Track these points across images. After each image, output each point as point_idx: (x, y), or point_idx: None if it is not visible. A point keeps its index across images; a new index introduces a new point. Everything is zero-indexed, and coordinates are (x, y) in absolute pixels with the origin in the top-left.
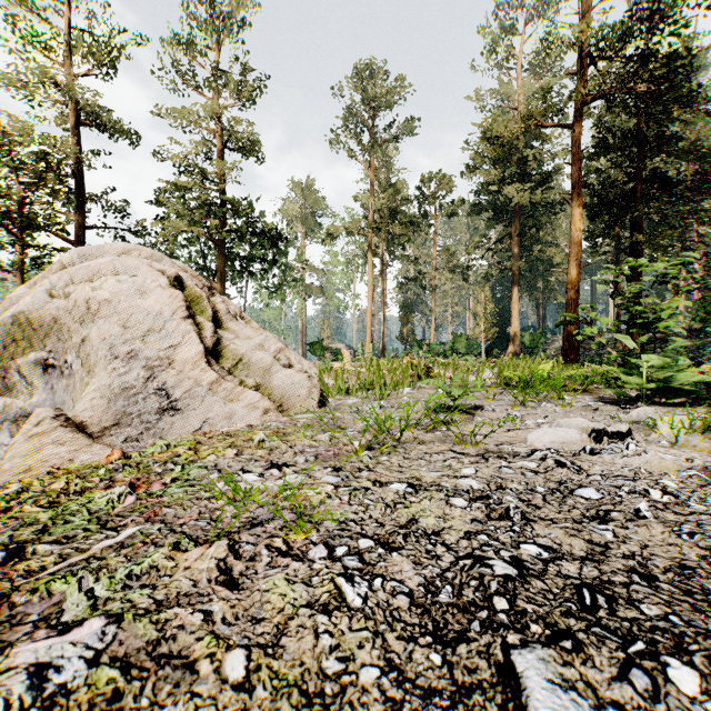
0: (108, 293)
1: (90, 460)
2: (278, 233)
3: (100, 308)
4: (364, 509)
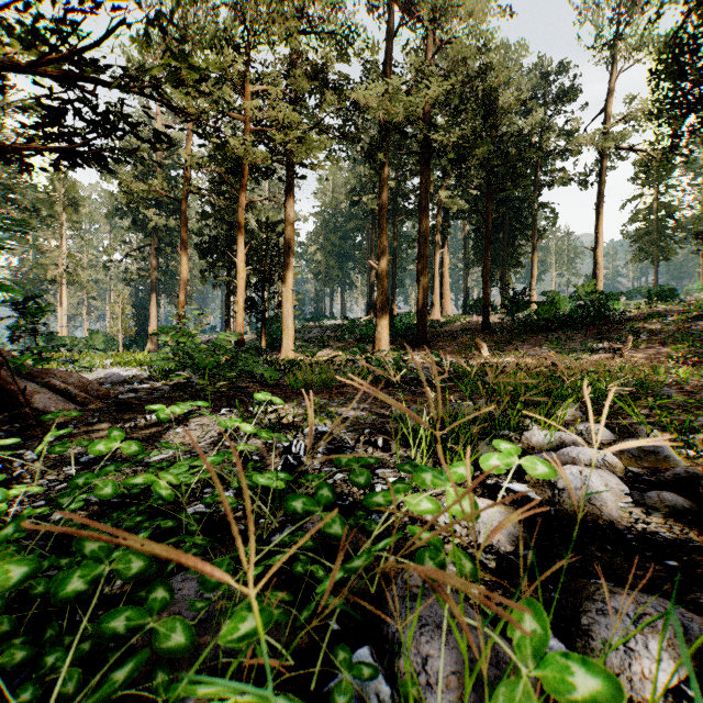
0: None
1: None
2: None
3: None
4: None
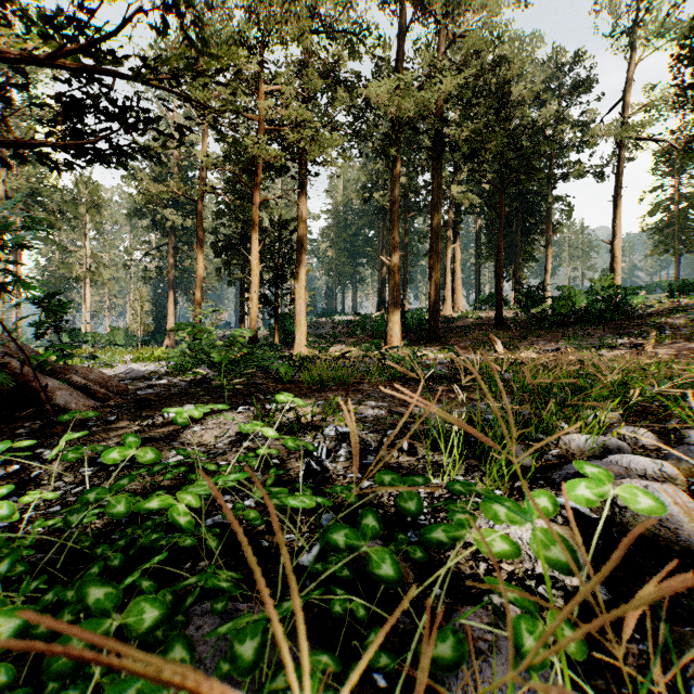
0: None
1: None
2: None
3: None
4: None
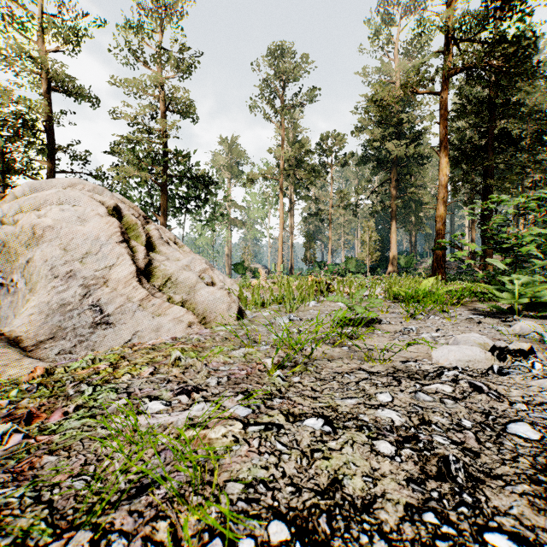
0: (51, 220)
1: (21, 373)
2: (209, 178)
3: (45, 233)
4: (277, 460)
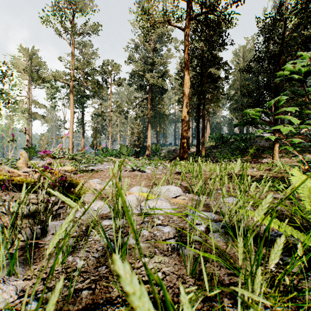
0: None
1: None
2: None
3: None
4: None
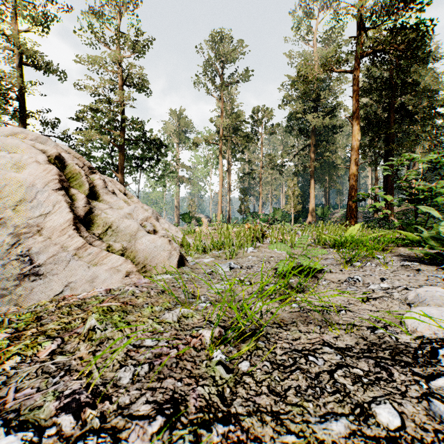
0: None
1: None
2: (160, 141)
3: None
4: None
